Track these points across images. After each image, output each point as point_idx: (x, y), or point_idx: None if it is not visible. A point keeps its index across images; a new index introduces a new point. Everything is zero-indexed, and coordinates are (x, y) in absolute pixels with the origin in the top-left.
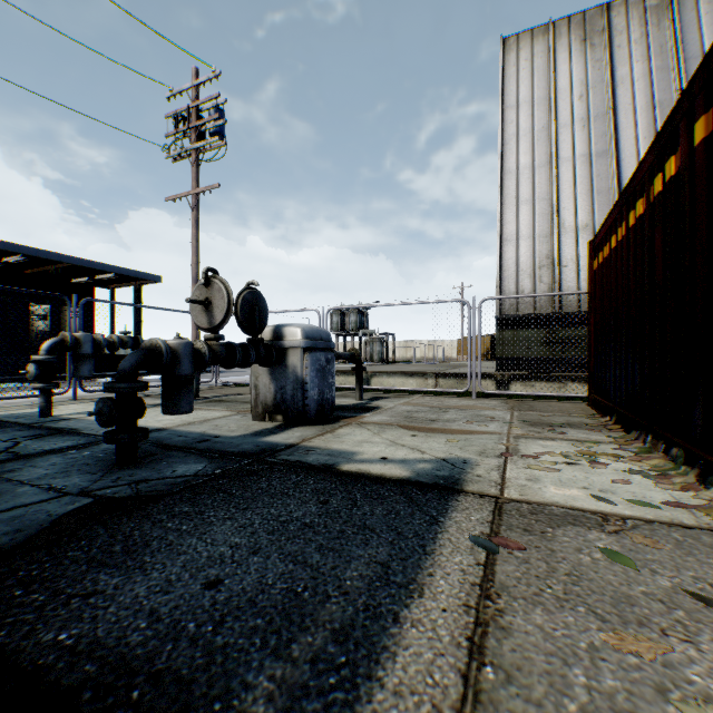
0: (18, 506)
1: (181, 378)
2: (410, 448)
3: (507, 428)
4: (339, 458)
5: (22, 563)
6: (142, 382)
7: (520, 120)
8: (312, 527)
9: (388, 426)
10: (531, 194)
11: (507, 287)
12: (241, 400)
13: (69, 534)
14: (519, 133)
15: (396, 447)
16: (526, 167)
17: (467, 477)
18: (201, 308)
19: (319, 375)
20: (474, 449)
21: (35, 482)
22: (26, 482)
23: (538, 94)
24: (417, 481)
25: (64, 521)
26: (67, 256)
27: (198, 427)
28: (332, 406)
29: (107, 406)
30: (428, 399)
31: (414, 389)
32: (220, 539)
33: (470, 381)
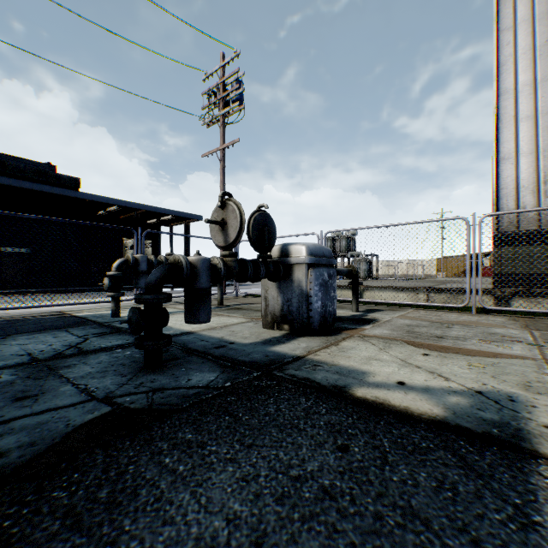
0: (50, 408)
1: (199, 290)
2: (427, 371)
3: (537, 352)
4: (349, 378)
5: (6, 500)
6: (164, 294)
7: (518, 40)
8: (334, 497)
9: (392, 341)
10: (532, 110)
11: (504, 205)
12: (254, 308)
13: (69, 457)
14: (516, 52)
15: (410, 368)
16: (525, 84)
17: (529, 427)
18: (218, 228)
19: (322, 289)
20: (511, 379)
21: (76, 381)
22: (70, 380)
23: (539, 9)
24: (458, 426)
25: (74, 436)
26: (142, 205)
27: (218, 332)
28: (333, 317)
29: (135, 315)
30: (423, 313)
31: (408, 303)
32: (216, 500)
33: (469, 297)
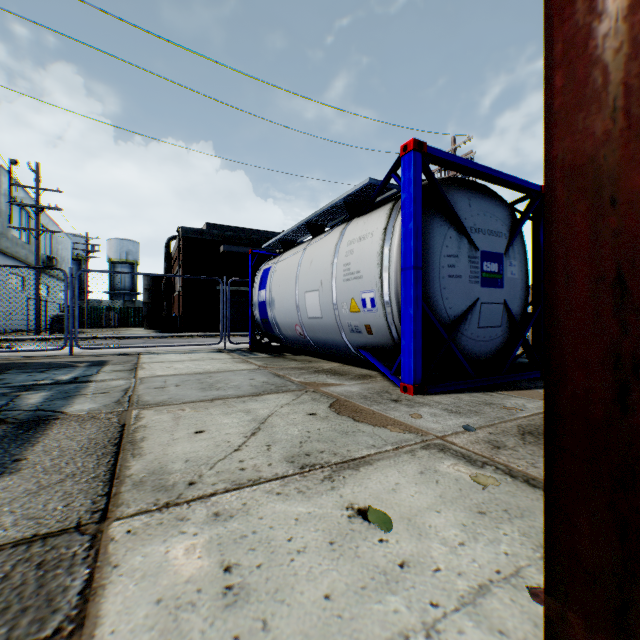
0: None
1: None
2: None
3: None
4: None
5: None
6: None
7: None
8: None
9: None
10: None
11: None
12: None
13: None
14: None
15: None
16: None
17: None
18: None
19: None
20: None
21: None
22: None
23: None
24: None
25: None
26: None
27: None
28: None
29: None
30: None
31: None
32: None
33: None
